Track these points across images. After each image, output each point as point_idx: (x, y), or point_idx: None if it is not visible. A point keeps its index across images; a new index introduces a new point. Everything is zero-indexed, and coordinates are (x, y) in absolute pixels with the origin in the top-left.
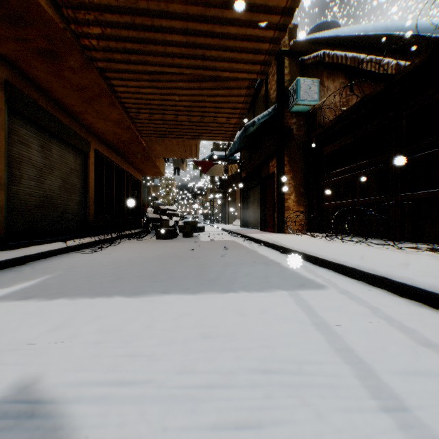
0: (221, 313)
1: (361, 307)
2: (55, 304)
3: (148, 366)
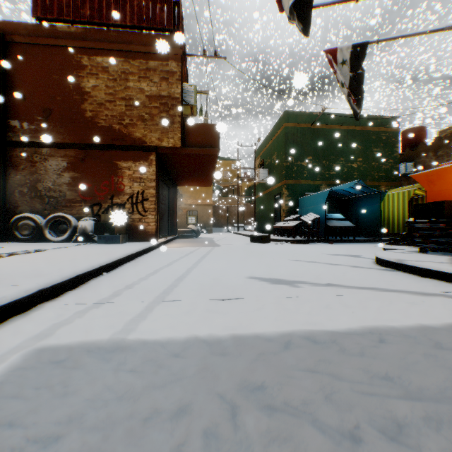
0: (227, 308)
1: (93, 312)
2: (401, 316)
3: (259, 290)
